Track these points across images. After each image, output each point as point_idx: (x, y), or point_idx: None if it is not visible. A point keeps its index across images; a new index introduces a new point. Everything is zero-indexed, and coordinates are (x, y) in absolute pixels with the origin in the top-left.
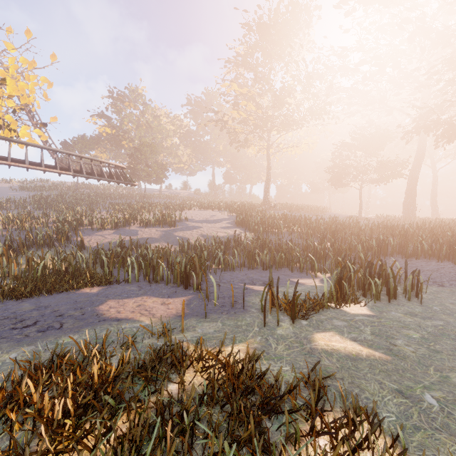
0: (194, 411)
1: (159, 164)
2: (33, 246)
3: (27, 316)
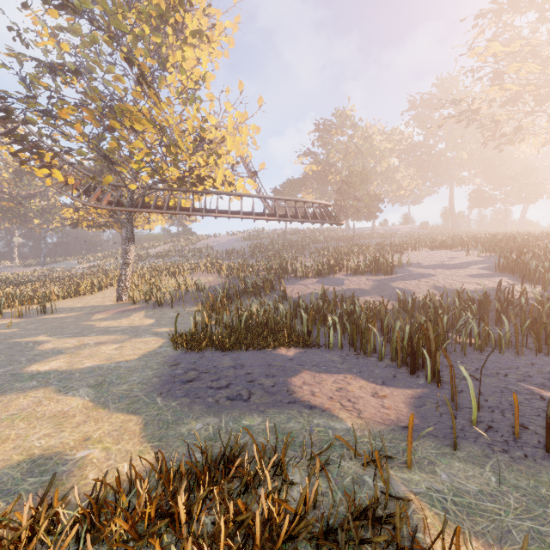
0: None
1: (371, 195)
2: (244, 294)
3: (224, 374)
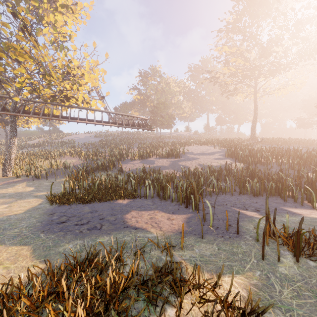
0: None
1: (169, 115)
2: (96, 169)
3: (85, 216)
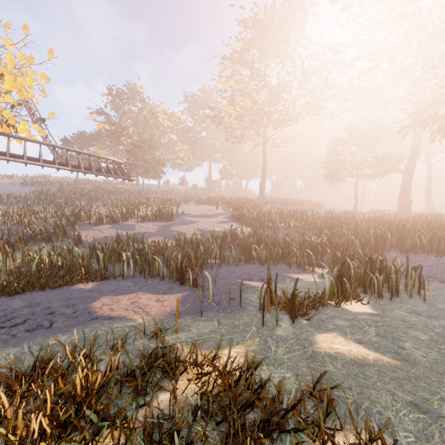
0: (186, 427)
1: (157, 159)
2: (30, 240)
3: (17, 314)
